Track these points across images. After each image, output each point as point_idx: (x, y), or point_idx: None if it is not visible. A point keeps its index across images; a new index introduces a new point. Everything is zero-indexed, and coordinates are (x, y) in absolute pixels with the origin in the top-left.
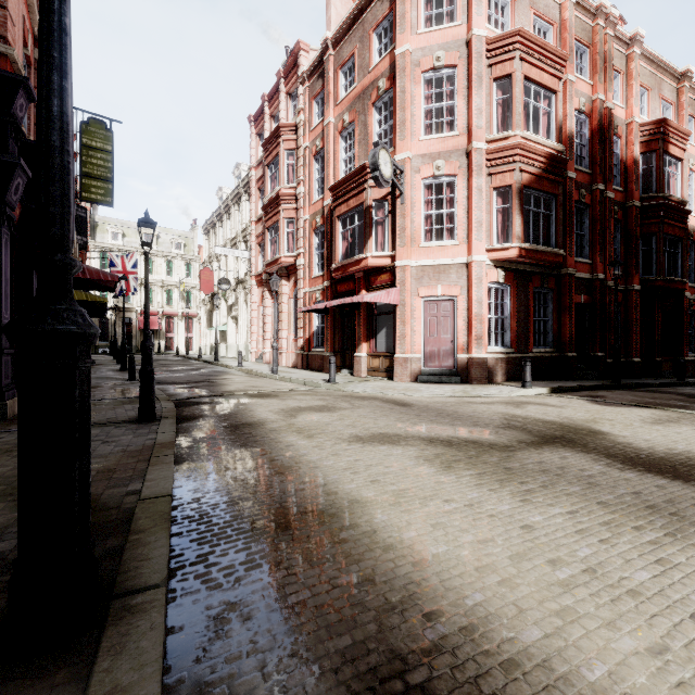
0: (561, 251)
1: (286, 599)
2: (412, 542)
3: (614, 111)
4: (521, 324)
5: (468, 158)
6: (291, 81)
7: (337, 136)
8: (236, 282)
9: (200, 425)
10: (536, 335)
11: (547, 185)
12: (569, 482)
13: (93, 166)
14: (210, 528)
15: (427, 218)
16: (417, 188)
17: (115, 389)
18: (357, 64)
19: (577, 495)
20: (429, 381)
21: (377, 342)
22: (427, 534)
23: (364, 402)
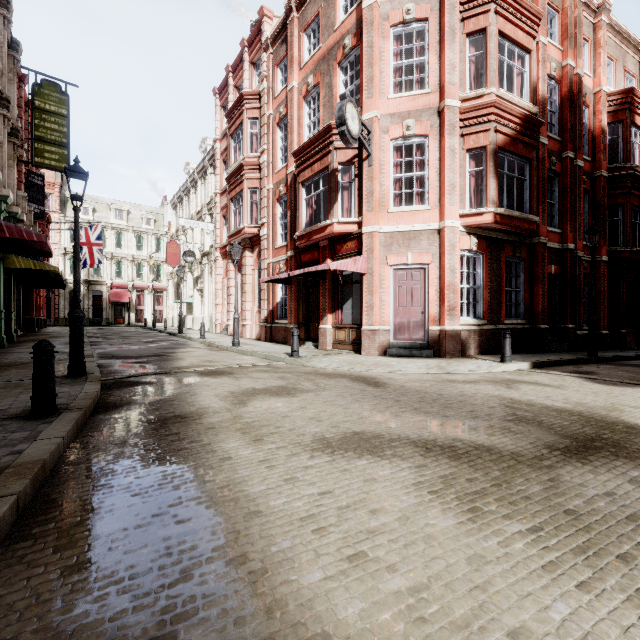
0: (536, 218)
1: None
2: None
3: (582, 79)
4: (494, 294)
5: (440, 116)
6: (255, 50)
7: (301, 101)
8: (201, 255)
9: (118, 418)
10: (508, 305)
11: (522, 148)
12: None
13: (47, 130)
14: None
15: (396, 182)
16: (386, 149)
17: None
18: (322, 24)
19: None
20: (399, 355)
21: (343, 313)
22: None
23: (330, 381)
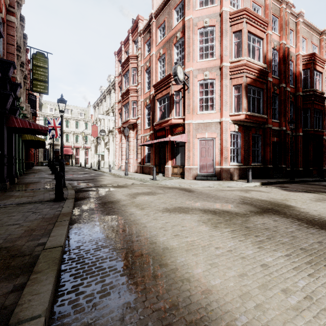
0: (265, 116)
1: (123, 321)
2: (199, 276)
3: (290, 49)
4: (246, 151)
5: (220, 70)
6: (135, 35)
7: (156, 60)
8: (108, 132)
9: (86, 202)
10: (253, 156)
11: (259, 84)
12: (282, 236)
13: (39, 75)
14: (82, 266)
15: (200, 100)
16: (196, 85)
17: (47, 183)
18: (166, 25)
19: (288, 244)
20: (201, 179)
21: (176, 160)
22: (208, 271)
23: (170, 190)
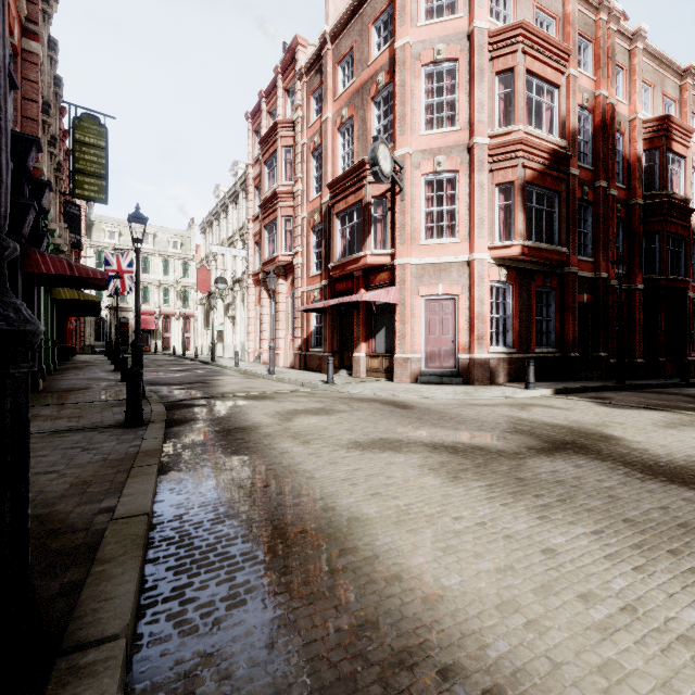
0: (565, 249)
1: (272, 650)
2: (419, 571)
3: (616, 107)
4: (524, 323)
5: (470, 153)
6: (289, 77)
7: (335, 132)
8: (233, 282)
9: (190, 429)
10: (539, 334)
11: (550, 181)
12: (588, 495)
13: (87, 162)
14: (190, 552)
15: (427, 215)
16: (417, 184)
17: (106, 390)
18: (356, 58)
19: (599, 511)
20: (429, 382)
21: (376, 342)
22: (436, 561)
23: (363, 404)
